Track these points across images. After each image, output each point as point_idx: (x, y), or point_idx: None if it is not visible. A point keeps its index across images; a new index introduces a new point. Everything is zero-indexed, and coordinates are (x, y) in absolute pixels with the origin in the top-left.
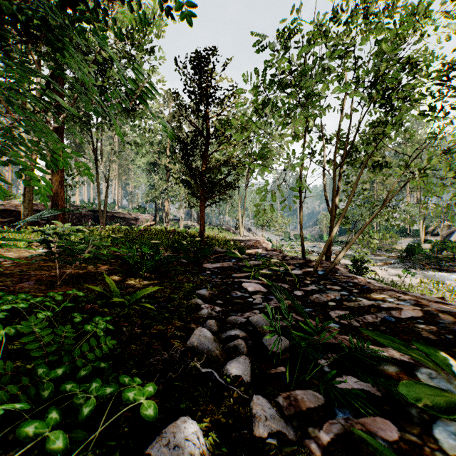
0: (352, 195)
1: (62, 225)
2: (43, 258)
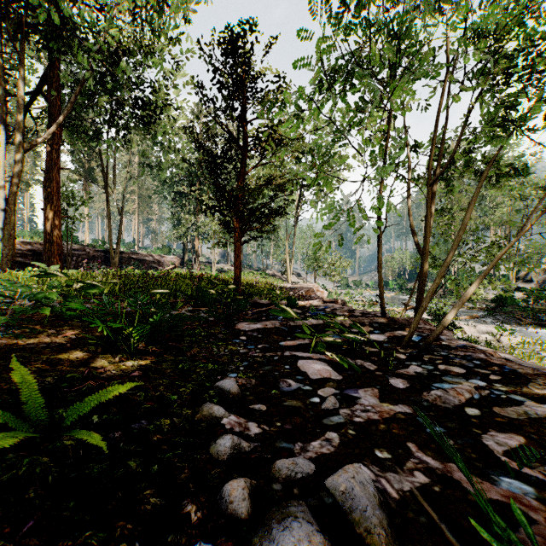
0: (468, 218)
1: (46, 268)
2: None
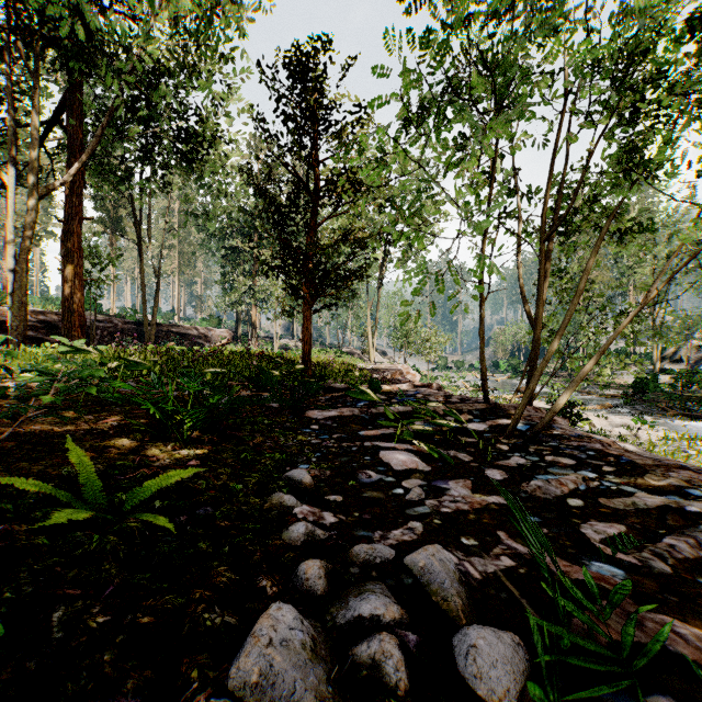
0: (584, 283)
1: (69, 343)
2: (0, 401)
